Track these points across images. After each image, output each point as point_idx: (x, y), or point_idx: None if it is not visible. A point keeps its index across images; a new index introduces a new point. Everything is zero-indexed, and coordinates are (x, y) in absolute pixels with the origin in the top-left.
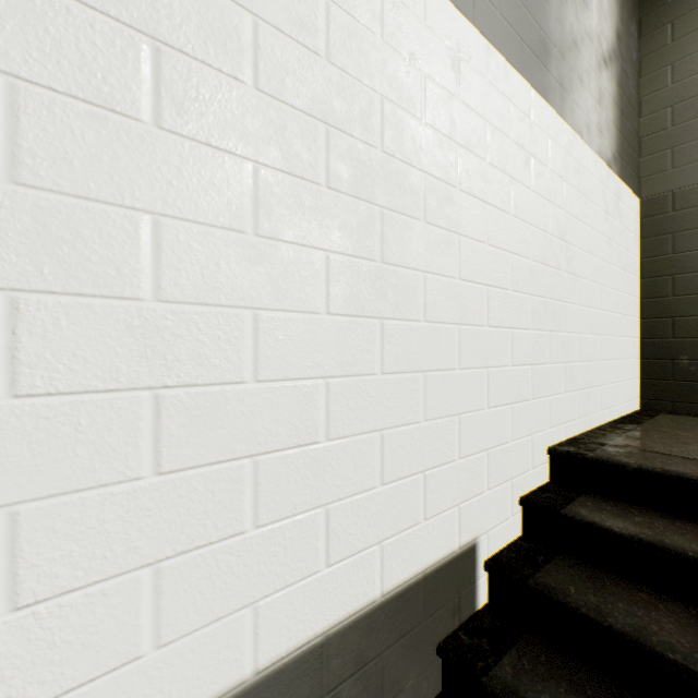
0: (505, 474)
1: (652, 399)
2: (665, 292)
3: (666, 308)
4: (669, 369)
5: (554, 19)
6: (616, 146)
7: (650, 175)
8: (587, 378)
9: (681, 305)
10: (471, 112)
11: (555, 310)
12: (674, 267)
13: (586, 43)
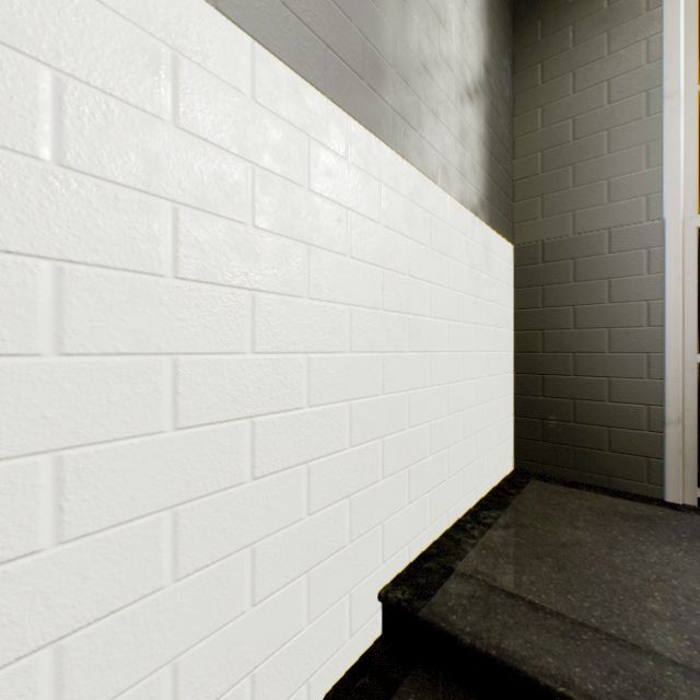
0: (295, 681)
1: (525, 460)
2: (536, 347)
3: (537, 364)
4: (539, 428)
5: (392, 30)
6: (485, 190)
7: (523, 221)
8: (444, 469)
9: (550, 363)
10: (210, 148)
11: (394, 405)
12: (544, 322)
13: (443, 69)
